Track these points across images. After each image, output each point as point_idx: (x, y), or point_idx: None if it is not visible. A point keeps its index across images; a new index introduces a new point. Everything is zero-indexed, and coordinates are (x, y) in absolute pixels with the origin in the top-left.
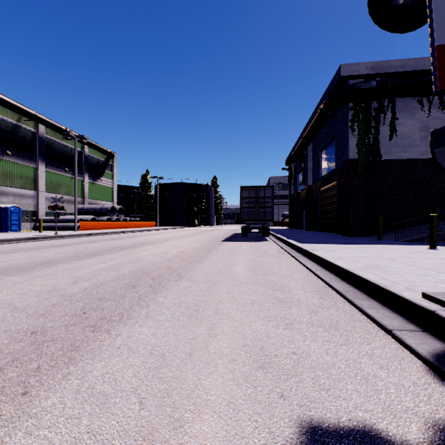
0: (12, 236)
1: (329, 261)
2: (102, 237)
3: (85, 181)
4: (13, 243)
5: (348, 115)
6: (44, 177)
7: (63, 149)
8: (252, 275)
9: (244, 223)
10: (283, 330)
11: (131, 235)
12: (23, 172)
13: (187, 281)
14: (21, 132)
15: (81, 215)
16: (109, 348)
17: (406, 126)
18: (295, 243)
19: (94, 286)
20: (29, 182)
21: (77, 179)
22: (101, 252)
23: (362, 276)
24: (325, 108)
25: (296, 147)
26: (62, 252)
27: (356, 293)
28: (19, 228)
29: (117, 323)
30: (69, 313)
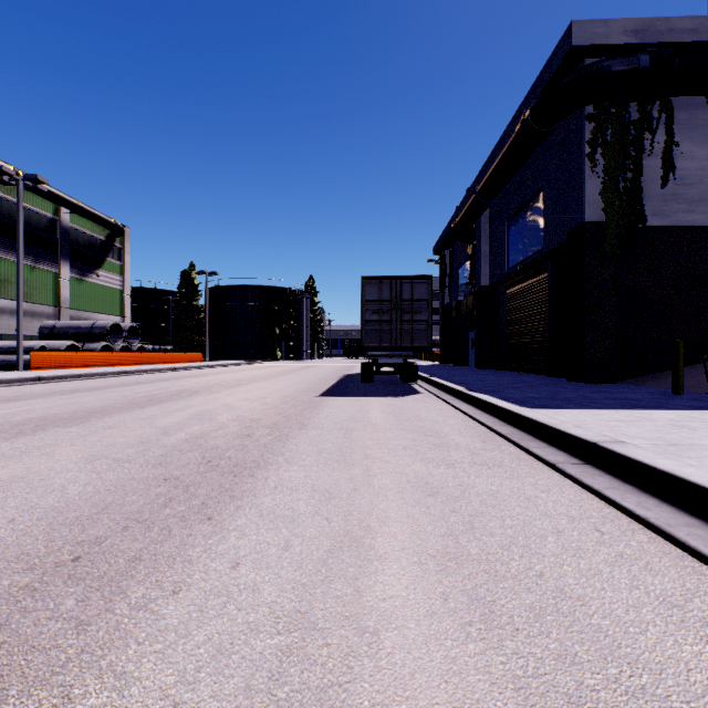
0: None
1: None
2: (59, 386)
3: (62, 276)
4: None
5: (584, 132)
6: None
7: (13, 211)
8: None
9: (367, 355)
10: None
11: (134, 380)
12: None
13: None
14: None
15: (50, 339)
16: None
17: (693, 160)
18: (514, 408)
19: None
20: None
21: (45, 270)
22: None
23: None
24: (535, 119)
25: (460, 215)
26: None
27: None
28: None
29: None
30: None
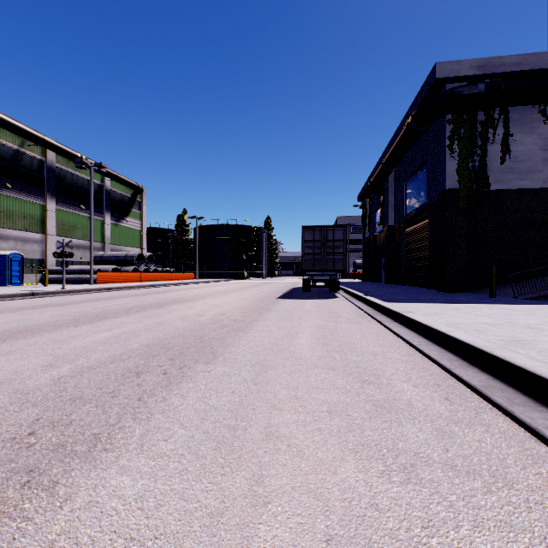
0: (5, 291)
1: (441, 330)
2: (123, 292)
3: (106, 222)
4: (3, 301)
5: (446, 131)
6: (54, 217)
7: (78, 181)
8: (323, 353)
9: (306, 274)
10: (402, 487)
11: (161, 290)
12: (27, 211)
13: (224, 363)
14: (24, 160)
15: (100, 264)
16: (30, 546)
17: (523, 145)
18: (379, 302)
19: (77, 373)
20: (35, 223)
21: (96, 219)
22: (112, 314)
23: (512, 361)
24: (414, 123)
25: (373, 177)
26: (61, 313)
27: (506, 391)
28: (22, 281)
29: (80, 462)
30: (4, 435)
